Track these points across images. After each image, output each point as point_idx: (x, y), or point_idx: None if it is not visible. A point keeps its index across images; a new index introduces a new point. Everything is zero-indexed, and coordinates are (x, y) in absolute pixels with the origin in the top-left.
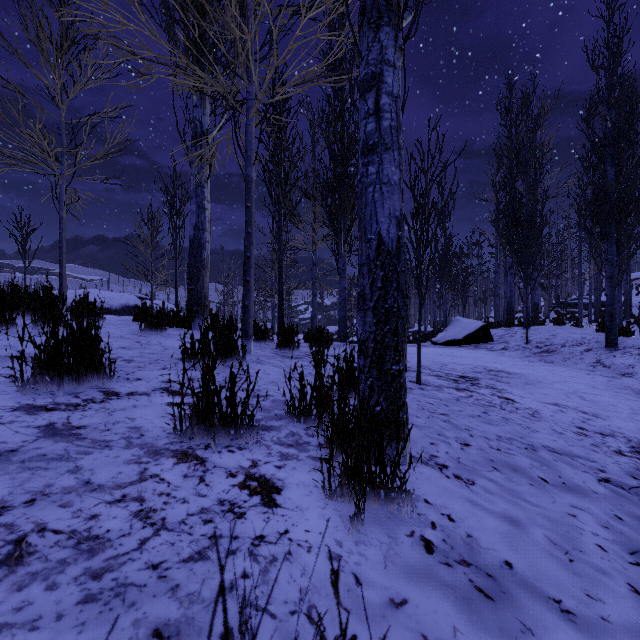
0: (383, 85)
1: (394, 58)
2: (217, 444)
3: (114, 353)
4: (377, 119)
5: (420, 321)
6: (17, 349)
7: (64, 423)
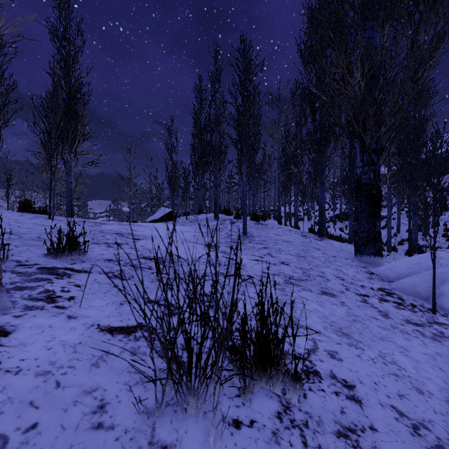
0: None
1: None
2: None
3: None
4: None
5: (51, 186)
6: None
7: None
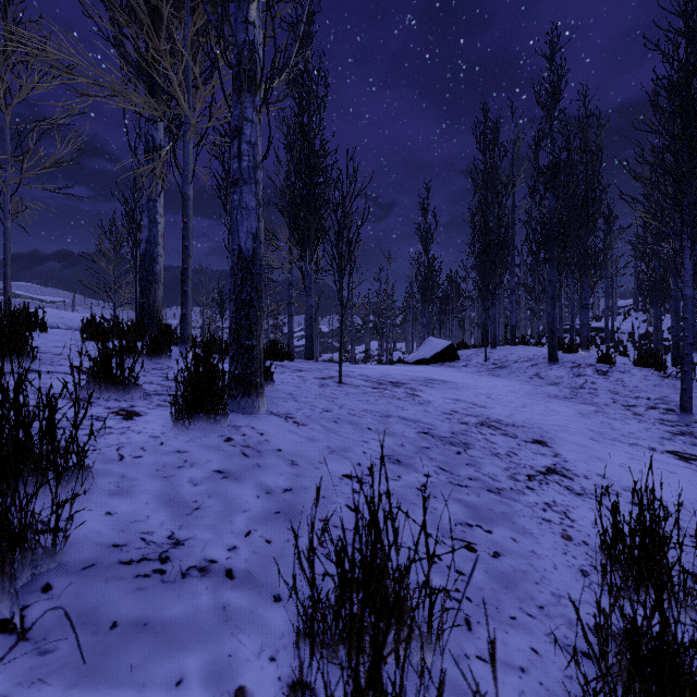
0: (243, 135)
1: (253, 115)
2: (109, 398)
3: (46, 349)
4: (239, 160)
5: (341, 328)
6: None
7: None
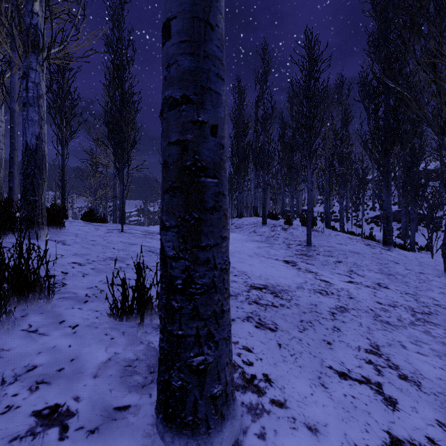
0: (29, 77)
1: (36, 67)
2: None
3: None
4: (26, 92)
5: (123, 199)
6: None
7: None
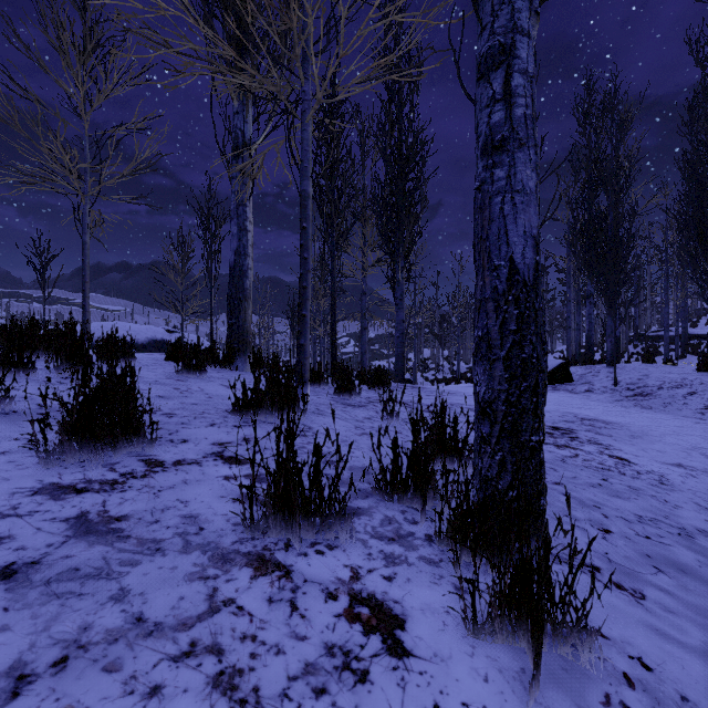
0: (515, 60)
1: (528, 25)
2: (299, 541)
3: (151, 404)
4: (507, 106)
5: None
6: (37, 402)
7: (99, 512)
